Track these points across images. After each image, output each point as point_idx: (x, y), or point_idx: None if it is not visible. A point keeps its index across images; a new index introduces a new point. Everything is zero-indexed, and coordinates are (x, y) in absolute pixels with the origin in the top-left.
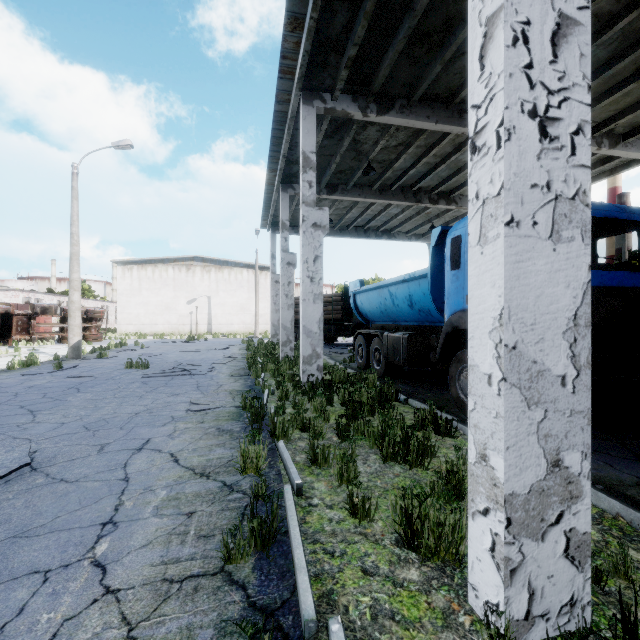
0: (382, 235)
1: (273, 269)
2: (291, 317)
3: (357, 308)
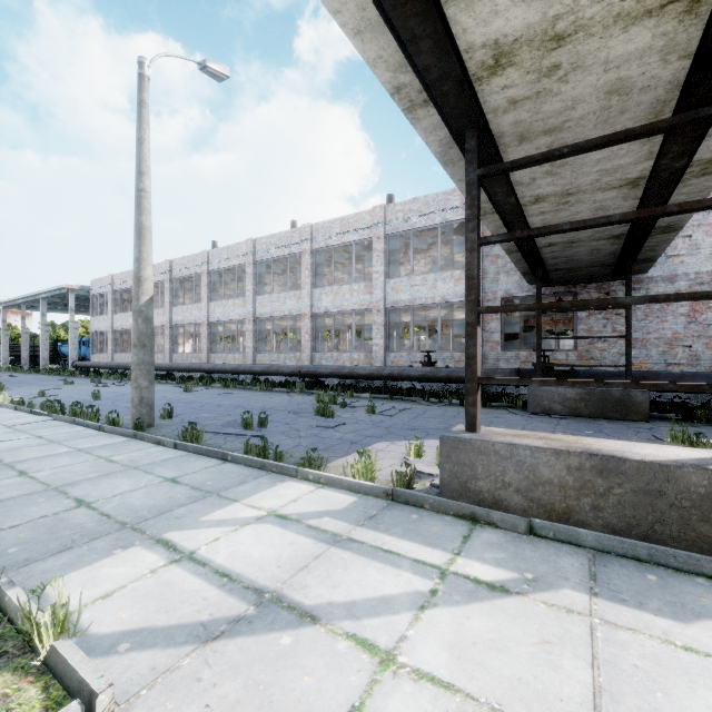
0: (79, 313)
1: (4, 328)
2: (28, 354)
3: (61, 352)
